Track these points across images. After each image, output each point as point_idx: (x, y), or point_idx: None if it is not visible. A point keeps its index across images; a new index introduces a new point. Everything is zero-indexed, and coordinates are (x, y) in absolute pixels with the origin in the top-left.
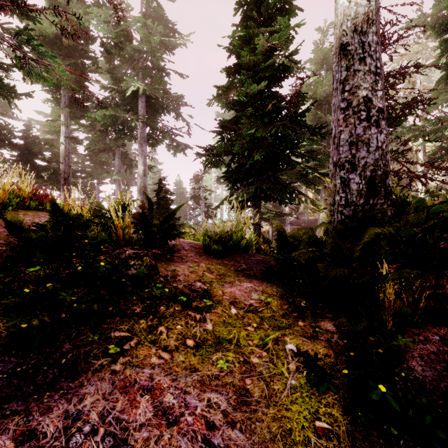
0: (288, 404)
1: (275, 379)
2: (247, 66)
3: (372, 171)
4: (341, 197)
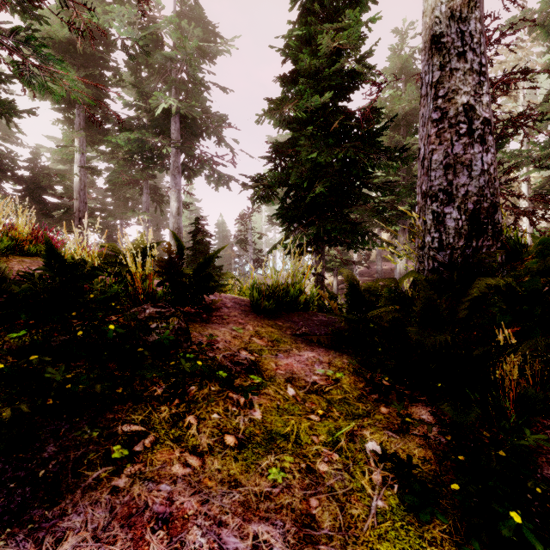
0: (375, 542)
1: (353, 499)
2: (307, 73)
3: (476, 203)
4: (434, 237)
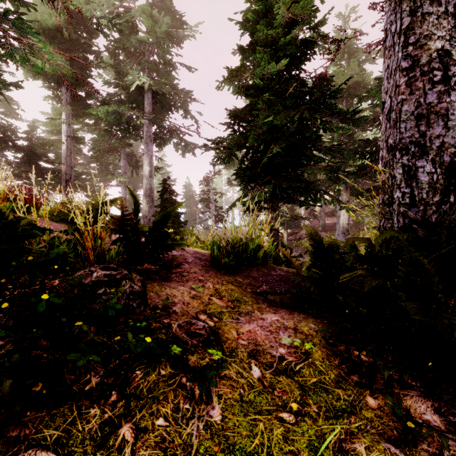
0: None
1: None
2: (263, 44)
3: (453, 155)
4: (404, 192)
